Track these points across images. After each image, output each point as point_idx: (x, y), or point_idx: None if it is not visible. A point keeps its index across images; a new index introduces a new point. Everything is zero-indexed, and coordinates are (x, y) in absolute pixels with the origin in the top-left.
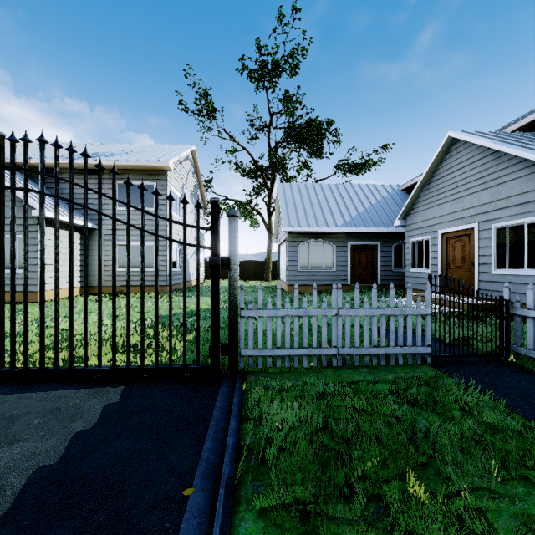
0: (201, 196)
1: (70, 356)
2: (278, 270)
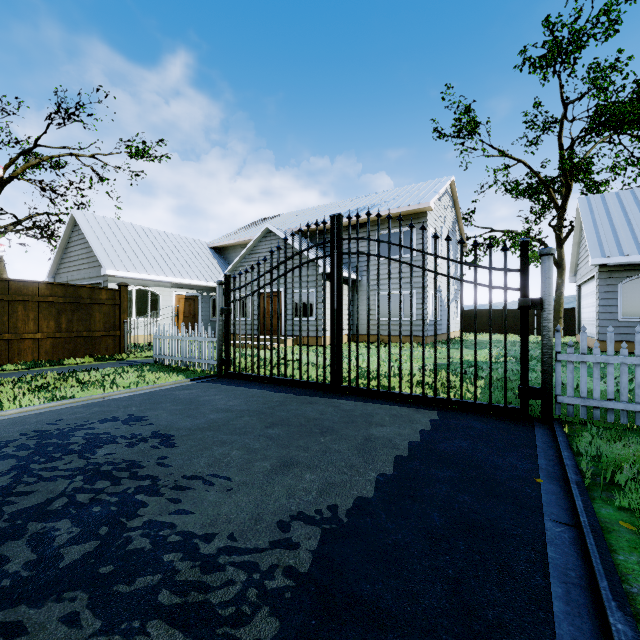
0: (459, 233)
1: (388, 382)
2: (578, 320)
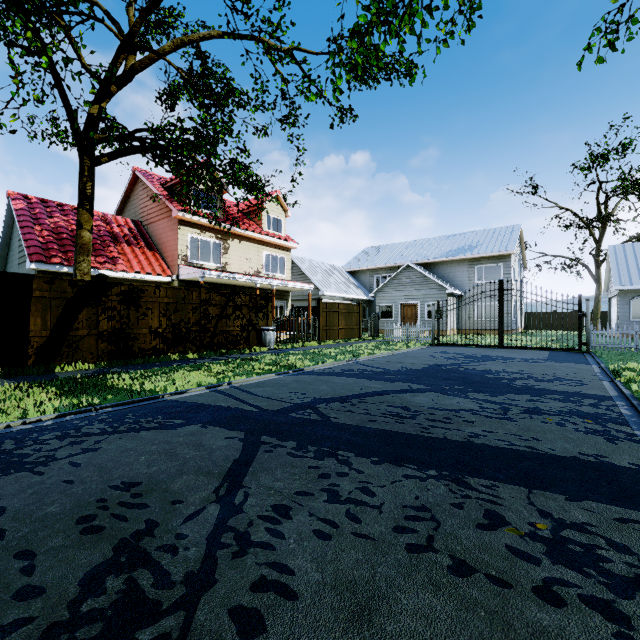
0: (522, 259)
1: (526, 343)
2: (609, 320)
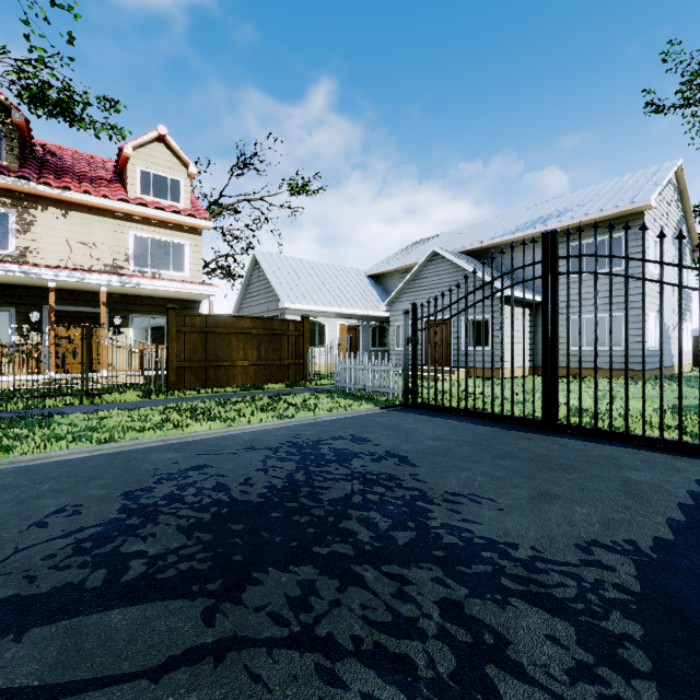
0: (687, 233)
1: (626, 421)
2: None
